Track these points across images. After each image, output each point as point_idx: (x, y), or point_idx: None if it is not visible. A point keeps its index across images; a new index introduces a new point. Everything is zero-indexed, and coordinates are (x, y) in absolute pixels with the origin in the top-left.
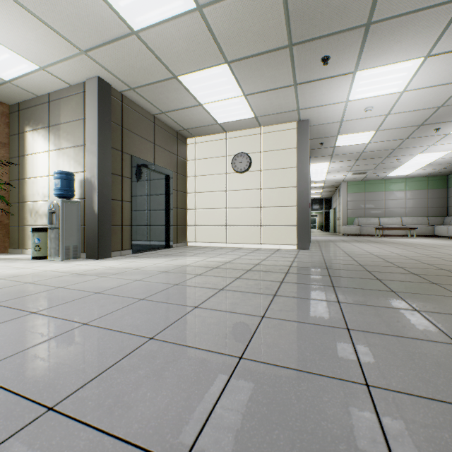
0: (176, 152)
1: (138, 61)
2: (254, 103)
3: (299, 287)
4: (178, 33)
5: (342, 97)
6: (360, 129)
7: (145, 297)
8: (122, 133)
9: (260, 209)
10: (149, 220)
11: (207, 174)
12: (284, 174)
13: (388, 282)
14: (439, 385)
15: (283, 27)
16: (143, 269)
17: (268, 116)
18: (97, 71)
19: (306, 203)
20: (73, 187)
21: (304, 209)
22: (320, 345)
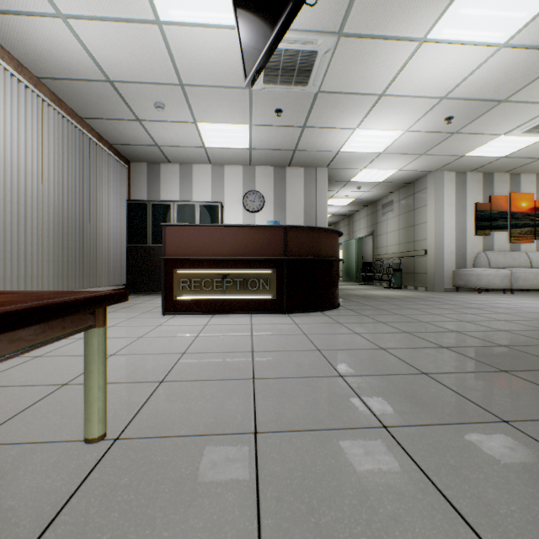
0: None
1: None
2: None
3: None
4: None
5: None
6: None
7: None
8: None
9: None
10: None
11: None
12: None
13: None
14: (491, 314)
15: None
16: None
17: None
18: None
19: None
20: None
21: None
22: (531, 316)
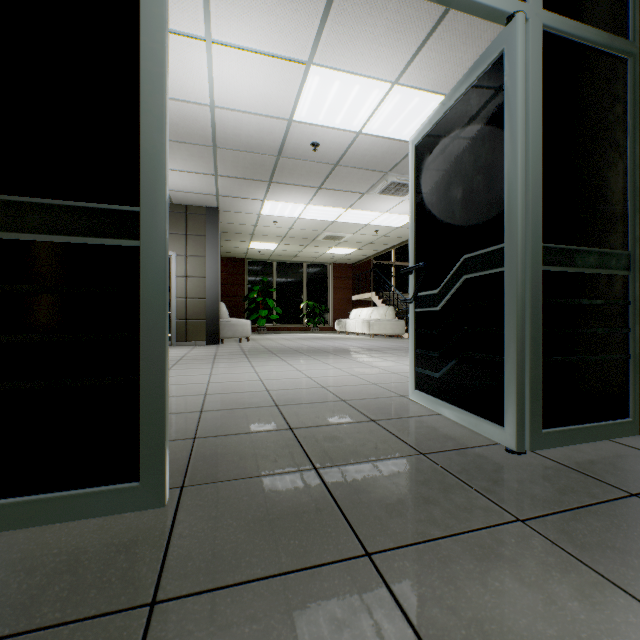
0: None
1: None
2: None
3: None
4: None
5: None
6: None
7: None
8: None
9: None
10: None
11: None
12: None
13: None
14: None
15: None
16: None
17: None
18: None
19: None
20: None
21: None
22: None
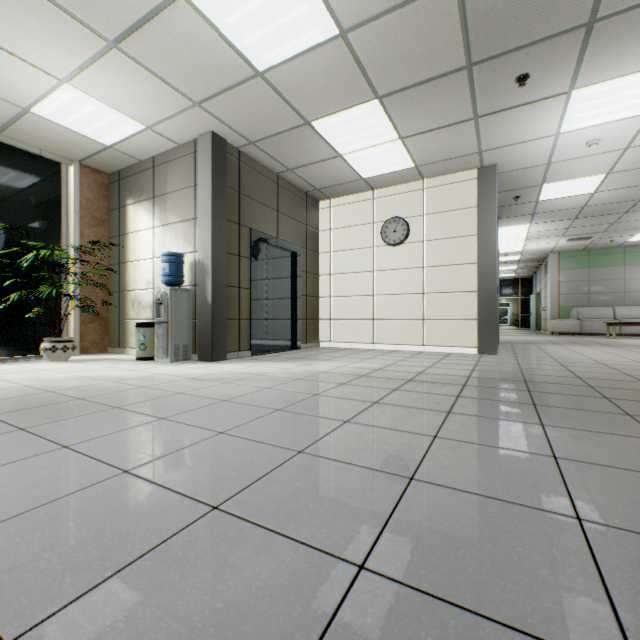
0: (305, 220)
1: (262, 108)
2: (414, 148)
3: (483, 403)
4: (314, 68)
5: (550, 129)
6: (579, 173)
7: (281, 408)
8: (239, 200)
9: (423, 296)
10: (271, 312)
11: (346, 248)
12: (458, 246)
13: (621, 402)
14: None
15: (459, 43)
16: (269, 375)
17: (434, 165)
18: (211, 125)
19: (492, 287)
20: (182, 272)
21: (489, 295)
22: (515, 472)
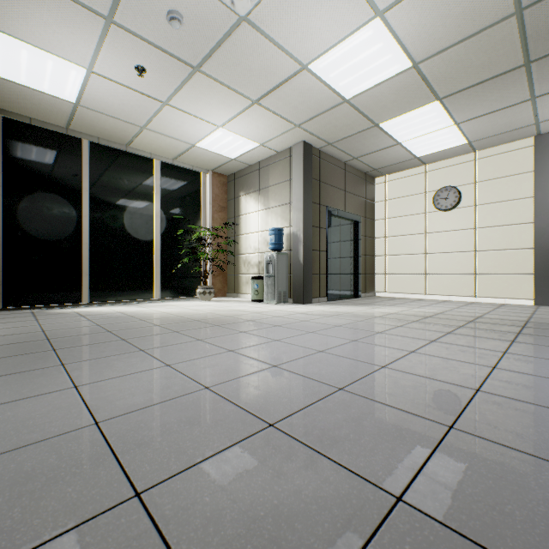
0: (364, 195)
1: (343, 121)
2: (468, 129)
3: (543, 338)
4: (388, 90)
5: None
6: None
7: (380, 332)
8: (319, 187)
9: (474, 253)
10: (339, 269)
11: (399, 215)
12: (512, 208)
13: None
14: None
15: (517, 51)
16: (353, 313)
17: (486, 139)
18: (304, 137)
19: None
20: (282, 241)
21: (547, 252)
22: None
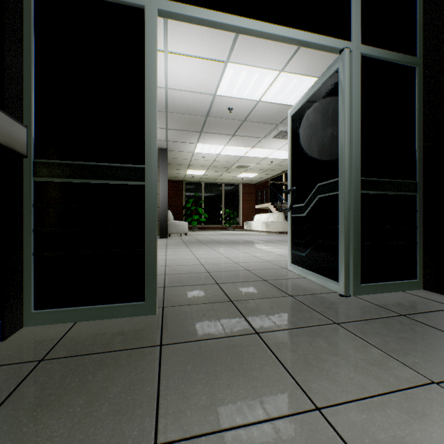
0: None
1: None
2: None
3: None
4: None
5: None
6: None
7: None
8: None
9: None
10: None
11: None
12: None
13: None
14: None
15: None
16: None
17: None
18: None
19: None
20: None
21: None
22: None
